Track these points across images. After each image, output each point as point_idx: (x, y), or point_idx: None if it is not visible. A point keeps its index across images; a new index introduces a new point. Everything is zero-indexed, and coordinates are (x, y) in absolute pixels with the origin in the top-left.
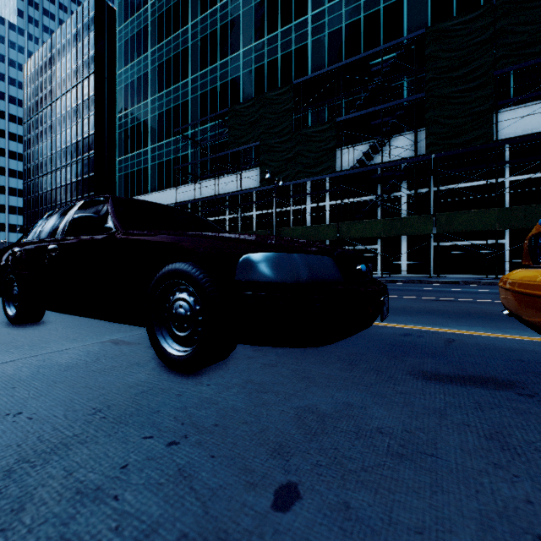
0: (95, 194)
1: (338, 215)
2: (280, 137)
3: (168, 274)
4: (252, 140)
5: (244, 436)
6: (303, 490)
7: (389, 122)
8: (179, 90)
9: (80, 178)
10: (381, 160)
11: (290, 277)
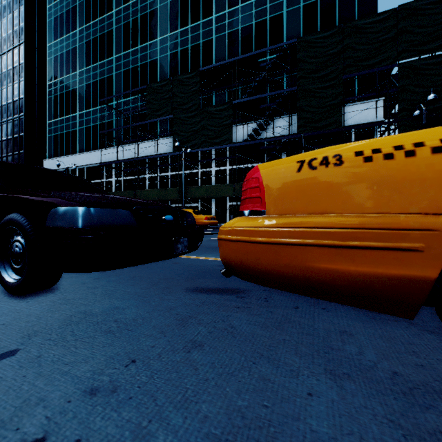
0: (25, 152)
1: (236, 177)
2: (189, 112)
3: (6, 222)
4: (166, 114)
5: (16, 329)
6: (21, 352)
7: (271, 107)
8: (105, 66)
9: (11, 137)
10: (266, 135)
11: (81, 224)
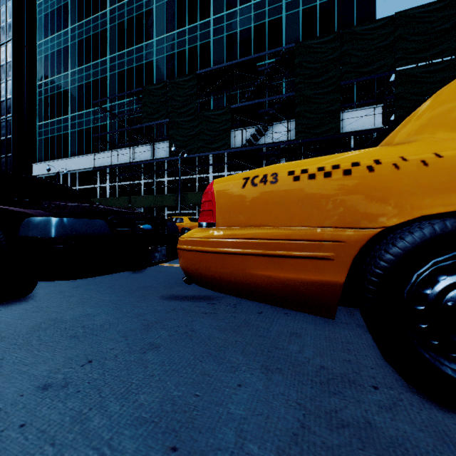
0: (13, 156)
1: None
2: (186, 116)
3: None
4: (162, 117)
5: None
6: None
7: (270, 112)
8: (98, 67)
9: None
10: (264, 141)
11: (53, 234)
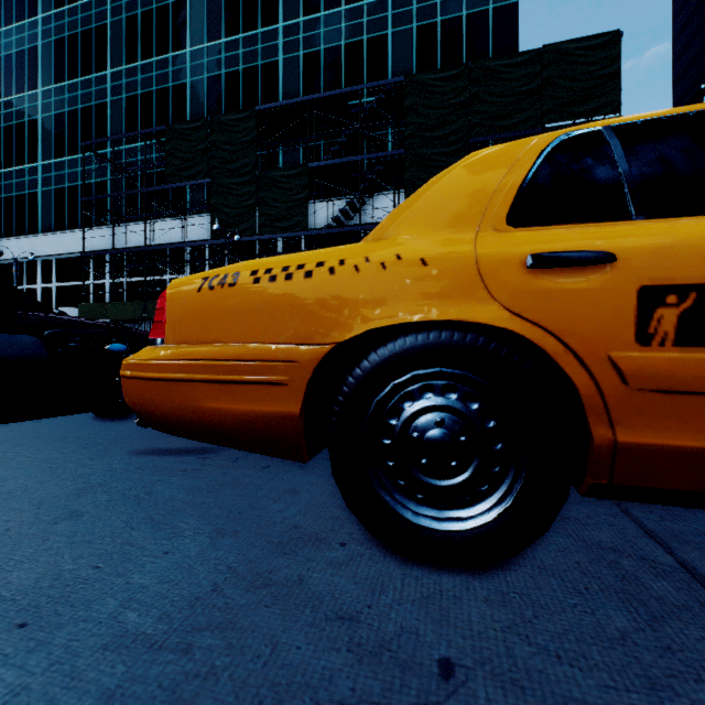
0: None
1: None
2: (238, 176)
3: None
4: (200, 175)
5: None
6: None
7: (368, 178)
8: (92, 86)
9: None
10: (359, 221)
11: None
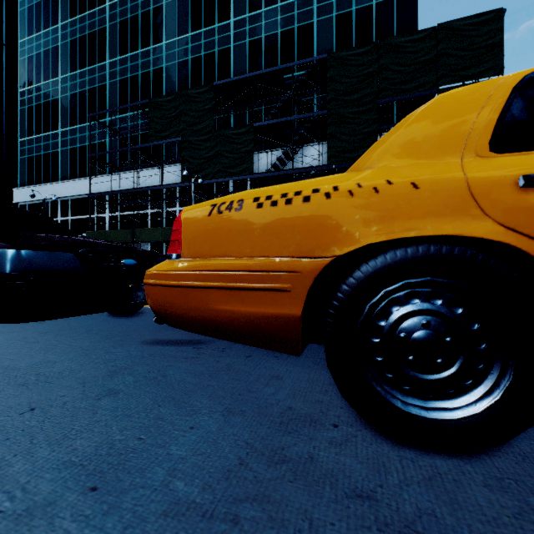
0: None
1: None
2: (201, 135)
3: None
4: (173, 135)
5: None
6: None
7: (298, 133)
8: (95, 73)
9: None
10: (292, 166)
11: (7, 268)
